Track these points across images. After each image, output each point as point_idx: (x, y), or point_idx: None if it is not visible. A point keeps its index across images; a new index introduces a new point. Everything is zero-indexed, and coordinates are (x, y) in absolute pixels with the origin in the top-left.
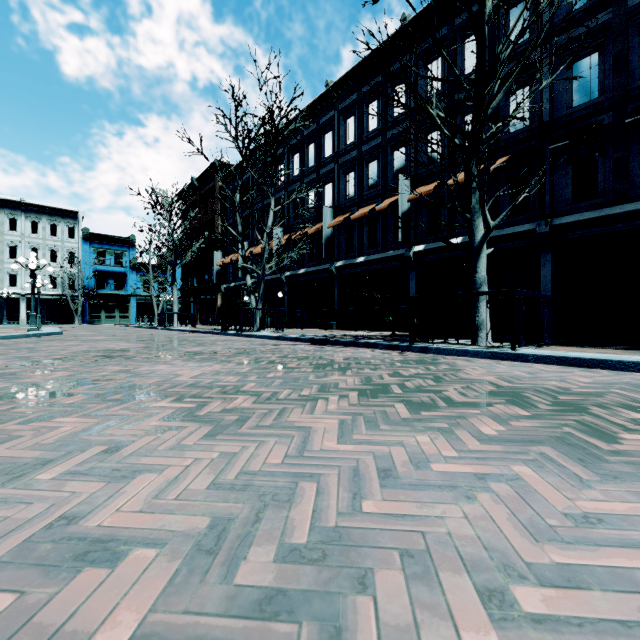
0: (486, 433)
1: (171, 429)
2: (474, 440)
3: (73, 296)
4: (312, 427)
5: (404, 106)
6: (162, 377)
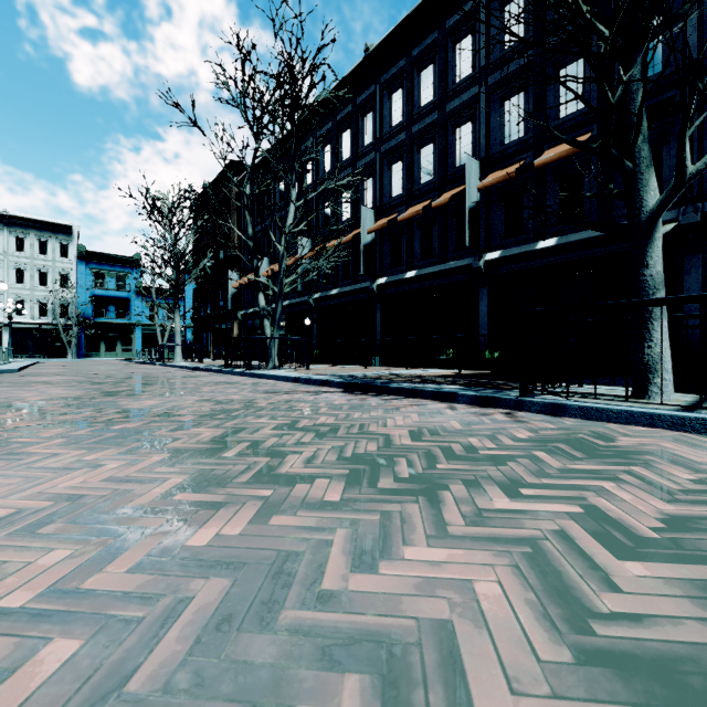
0: None
1: None
2: None
3: (66, 325)
4: None
5: None
6: None
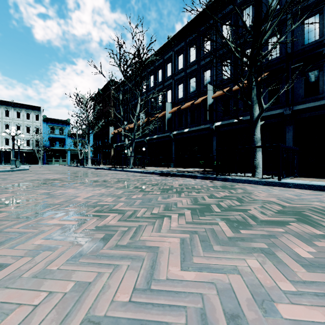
0: (303, 256)
1: (48, 248)
2: (298, 265)
3: (38, 150)
4: (159, 247)
5: (212, 40)
6: (66, 198)
